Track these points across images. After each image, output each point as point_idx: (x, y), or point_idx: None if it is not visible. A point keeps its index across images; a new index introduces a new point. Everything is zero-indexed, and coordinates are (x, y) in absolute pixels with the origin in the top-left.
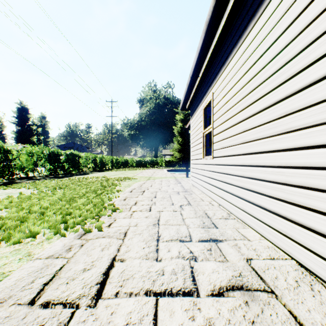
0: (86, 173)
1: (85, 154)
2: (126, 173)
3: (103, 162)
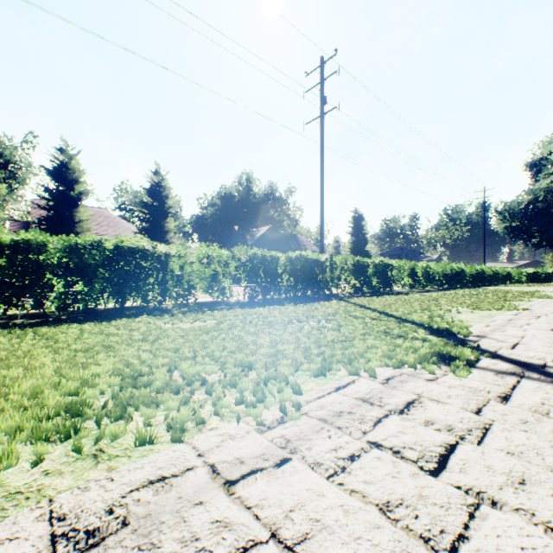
0: (470, 287)
1: (466, 267)
2: (526, 289)
3: (480, 275)
